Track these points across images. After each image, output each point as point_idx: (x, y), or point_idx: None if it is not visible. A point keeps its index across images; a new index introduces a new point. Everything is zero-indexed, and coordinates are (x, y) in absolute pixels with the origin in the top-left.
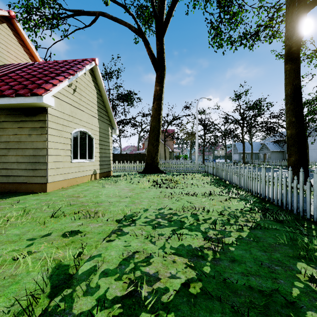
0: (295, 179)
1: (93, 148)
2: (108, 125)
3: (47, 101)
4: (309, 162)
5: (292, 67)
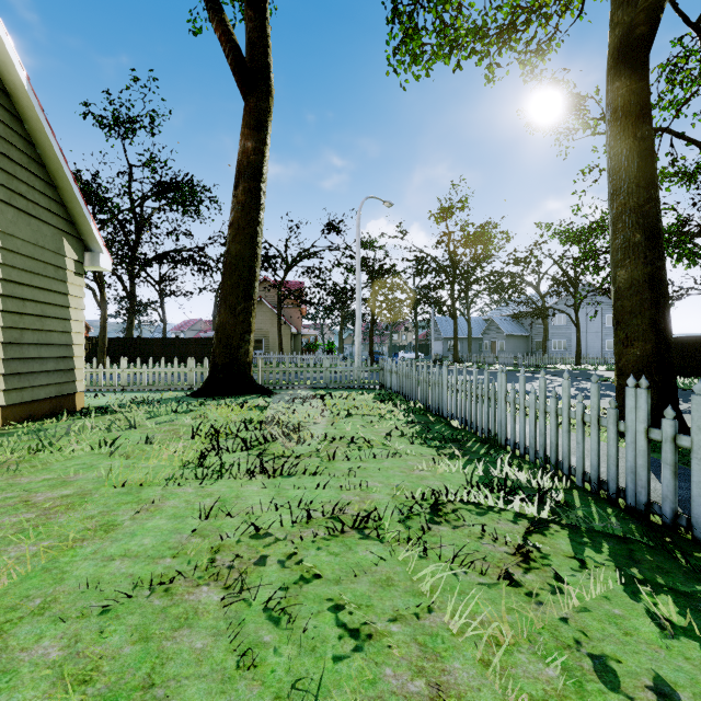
0: None
1: None
2: (62, 232)
3: None
4: (581, 358)
5: (634, 87)
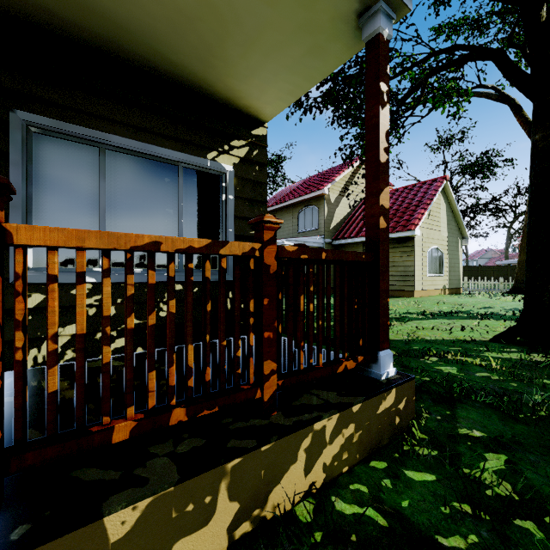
0: None
1: (443, 263)
2: (457, 235)
3: (417, 233)
4: None
5: None
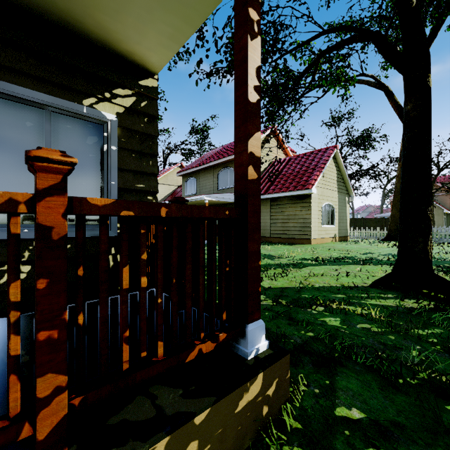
0: None
1: (334, 216)
2: (345, 194)
3: (313, 191)
4: None
5: None
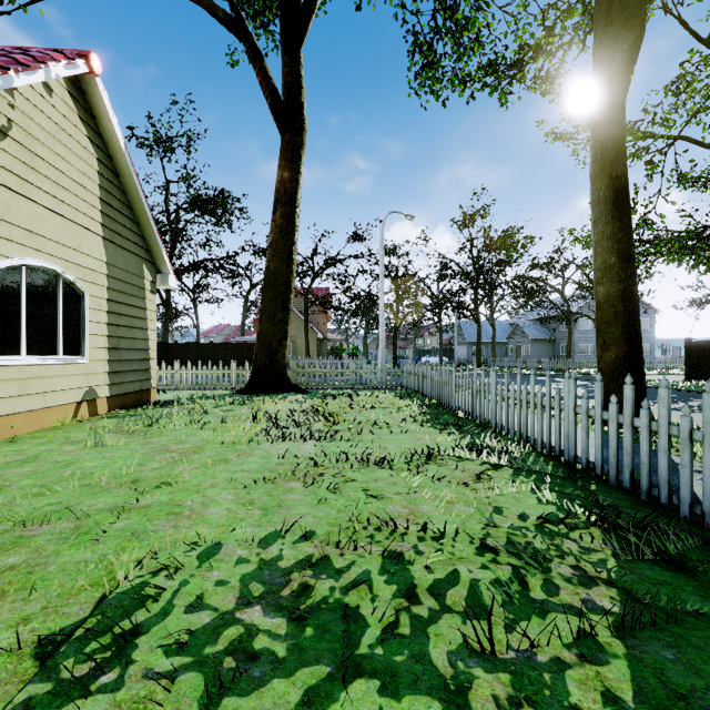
0: (687, 413)
1: (86, 324)
2: (142, 259)
3: None
4: None
5: (611, 135)
